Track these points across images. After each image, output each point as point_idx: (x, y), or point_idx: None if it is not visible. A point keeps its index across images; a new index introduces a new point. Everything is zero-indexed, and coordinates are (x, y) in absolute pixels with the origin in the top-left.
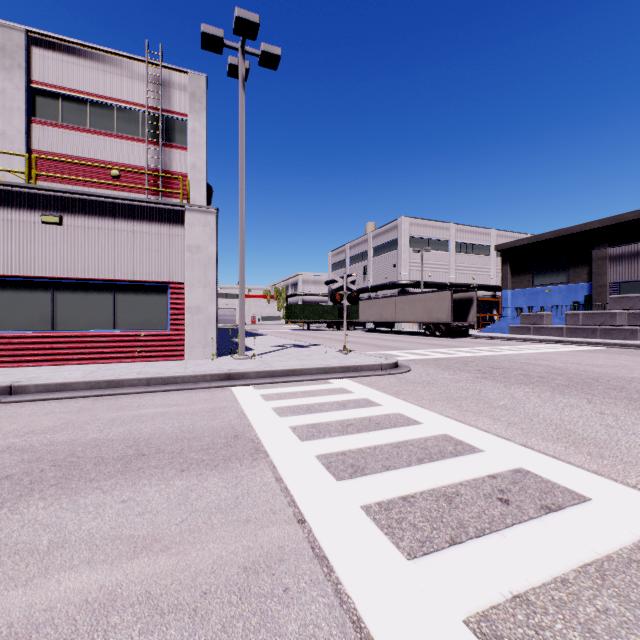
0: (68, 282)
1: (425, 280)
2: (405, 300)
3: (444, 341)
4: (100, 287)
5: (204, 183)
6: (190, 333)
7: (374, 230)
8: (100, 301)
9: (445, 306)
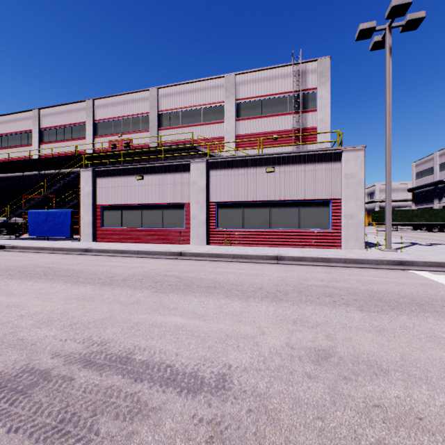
0: (276, 202)
1: None
2: None
3: None
4: (291, 204)
5: (328, 130)
6: (345, 231)
7: None
8: (291, 212)
9: None
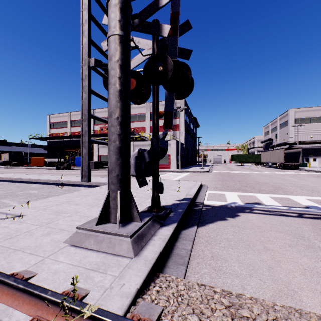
0: None
1: (307, 140)
2: (272, 152)
3: (271, 170)
4: None
5: (183, 126)
6: (171, 164)
7: (279, 116)
8: None
9: (282, 155)
